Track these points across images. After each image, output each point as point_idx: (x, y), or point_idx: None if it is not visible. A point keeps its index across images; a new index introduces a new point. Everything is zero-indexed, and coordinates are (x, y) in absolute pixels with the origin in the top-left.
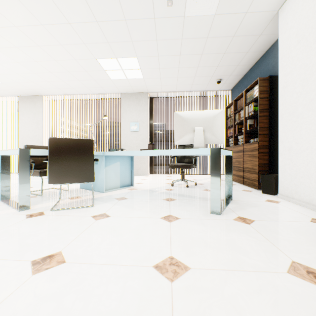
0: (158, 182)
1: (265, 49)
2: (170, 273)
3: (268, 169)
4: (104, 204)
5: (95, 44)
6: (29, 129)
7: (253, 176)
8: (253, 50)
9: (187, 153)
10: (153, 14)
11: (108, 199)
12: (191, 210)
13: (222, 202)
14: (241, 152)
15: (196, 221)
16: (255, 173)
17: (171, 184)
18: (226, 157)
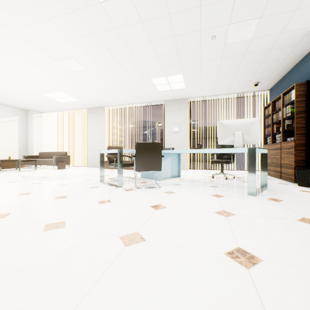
0: (199, 175)
1: (304, 54)
2: (225, 215)
3: (305, 165)
4: (167, 187)
5: (152, 69)
6: (94, 133)
7: (289, 171)
8: (290, 57)
9: (229, 151)
10: (199, 45)
11: (167, 184)
12: (232, 193)
13: (258, 189)
14: (279, 150)
15: (237, 198)
16: (291, 168)
17: (212, 177)
18: (262, 154)
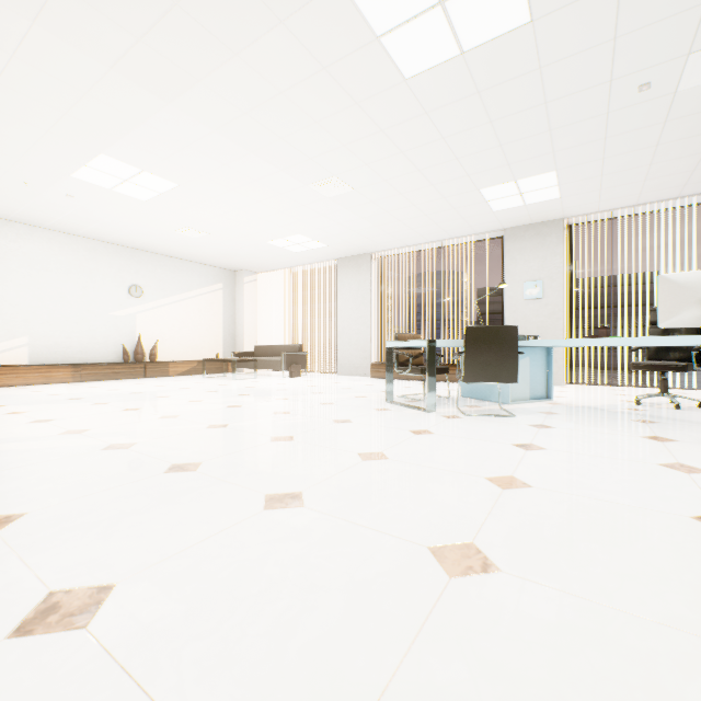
0: (600, 398)
1: None
2: (683, 470)
3: None
4: (528, 416)
5: (485, 172)
6: (351, 307)
7: None
8: None
9: (688, 343)
10: (605, 109)
11: (528, 412)
12: (697, 436)
13: None
14: None
15: None
16: None
17: (635, 402)
18: None
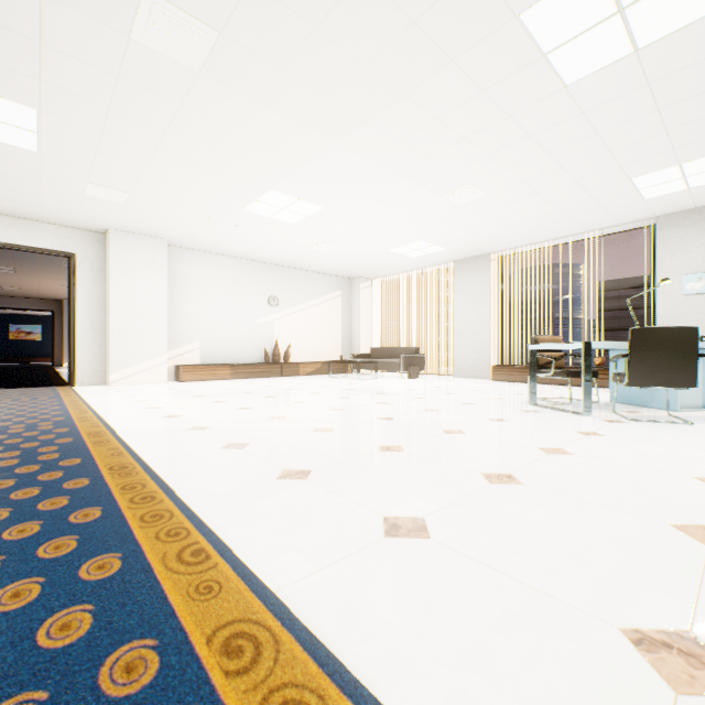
0: None
1: None
2: None
3: None
4: None
5: (641, 160)
6: (468, 309)
7: None
8: None
9: None
10: None
11: None
12: None
13: None
14: None
15: None
16: None
17: None
18: None
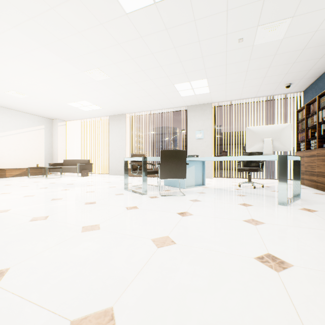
0: (225, 184)
1: None
2: (253, 223)
3: None
4: (191, 195)
5: (175, 75)
6: (116, 140)
7: None
8: None
9: (257, 159)
10: (225, 49)
11: (192, 192)
12: (261, 202)
13: (289, 199)
14: (314, 157)
15: (266, 208)
16: None
17: (238, 185)
18: (294, 161)
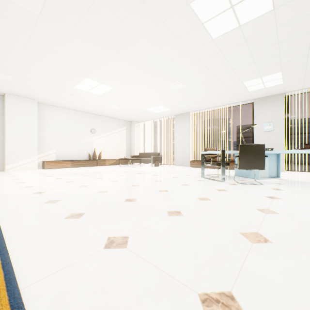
0: (304, 177)
1: None
2: None
3: None
4: (269, 185)
5: (246, 74)
6: (181, 136)
7: None
8: None
9: None
10: (308, 42)
11: (269, 183)
12: None
13: None
14: None
15: None
16: None
17: None
18: None
